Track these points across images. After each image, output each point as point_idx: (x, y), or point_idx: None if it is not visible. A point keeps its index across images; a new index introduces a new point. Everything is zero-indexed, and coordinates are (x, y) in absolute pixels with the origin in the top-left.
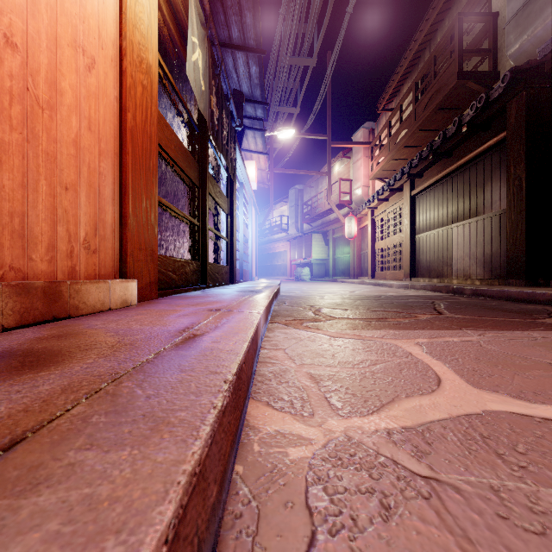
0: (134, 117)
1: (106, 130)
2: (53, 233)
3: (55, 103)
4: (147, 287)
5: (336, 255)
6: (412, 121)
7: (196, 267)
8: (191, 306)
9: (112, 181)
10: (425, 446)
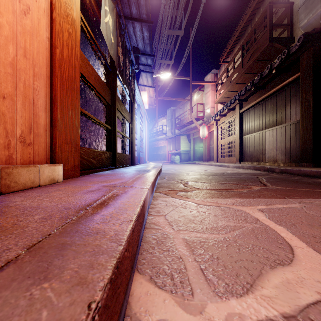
0: (61, 53)
1: (39, 59)
2: None
3: None
4: (72, 169)
5: (195, 148)
6: (241, 68)
7: (109, 155)
8: (99, 183)
9: (44, 95)
10: None
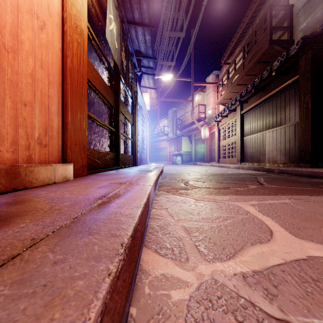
0: (71, 61)
1: (53, 69)
2: (16, 133)
3: (17, 49)
4: (81, 168)
5: (196, 149)
6: (242, 69)
7: (112, 156)
8: (107, 180)
9: (57, 101)
10: (273, 288)
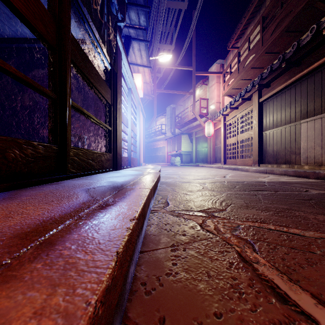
0: None
1: None
2: None
3: None
4: None
5: (198, 149)
6: (260, 46)
7: (45, 151)
8: None
9: None
10: None
